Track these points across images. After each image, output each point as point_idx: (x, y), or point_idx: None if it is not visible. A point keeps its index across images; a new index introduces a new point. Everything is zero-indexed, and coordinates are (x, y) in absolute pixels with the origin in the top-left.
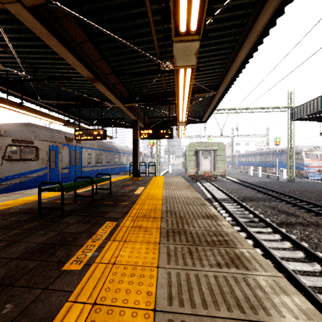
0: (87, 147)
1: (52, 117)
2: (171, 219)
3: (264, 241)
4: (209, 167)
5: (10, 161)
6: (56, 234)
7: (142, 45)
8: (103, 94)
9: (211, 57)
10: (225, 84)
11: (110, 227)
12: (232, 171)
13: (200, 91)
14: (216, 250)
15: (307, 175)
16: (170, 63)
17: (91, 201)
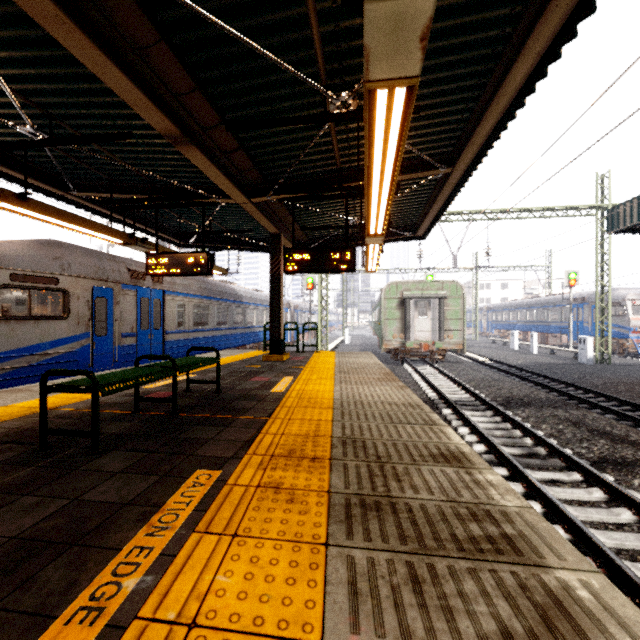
0: (175, 292)
1: (95, 227)
2: (355, 464)
3: (567, 504)
4: (430, 333)
5: (7, 320)
6: (63, 508)
7: (286, 52)
8: (206, 178)
9: (443, 84)
10: (472, 149)
11: (203, 486)
12: (474, 342)
13: (417, 167)
14: (489, 576)
15: (637, 350)
16: (352, 95)
17: (171, 411)
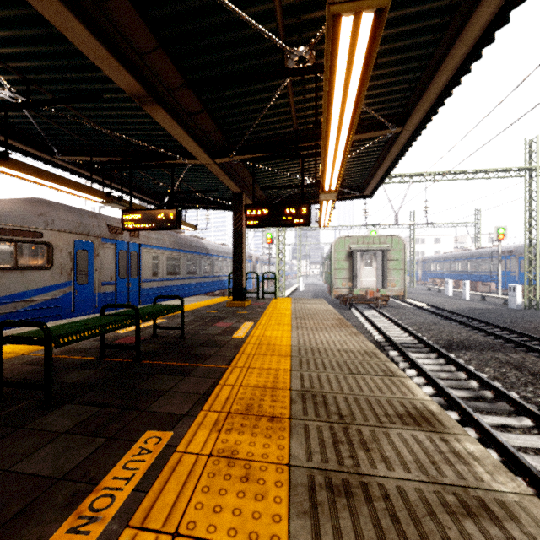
0: (151, 245)
1: (74, 186)
2: (317, 425)
3: (522, 451)
4: (374, 281)
5: None
6: None
7: (245, 6)
8: (175, 141)
9: (398, 40)
10: (423, 108)
11: (150, 453)
12: (412, 289)
13: (368, 127)
14: None
15: None
16: (310, 48)
17: (135, 358)
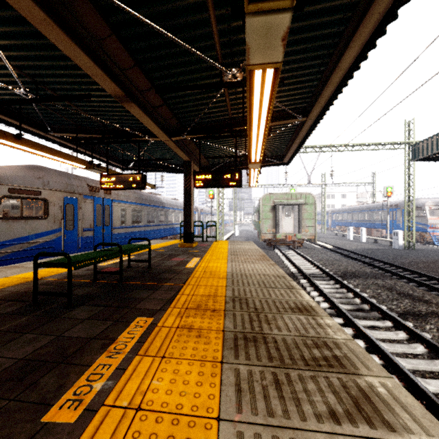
0: (120, 200)
1: (66, 157)
2: (240, 313)
3: (381, 341)
4: (292, 228)
5: (6, 219)
6: (51, 341)
7: (195, 42)
8: (141, 123)
9: (300, 62)
10: (319, 105)
11: (142, 327)
12: (323, 234)
13: (283, 117)
14: (324, 380)
15: (433, 239)
16: (239, 70)
17: (119, 280)
